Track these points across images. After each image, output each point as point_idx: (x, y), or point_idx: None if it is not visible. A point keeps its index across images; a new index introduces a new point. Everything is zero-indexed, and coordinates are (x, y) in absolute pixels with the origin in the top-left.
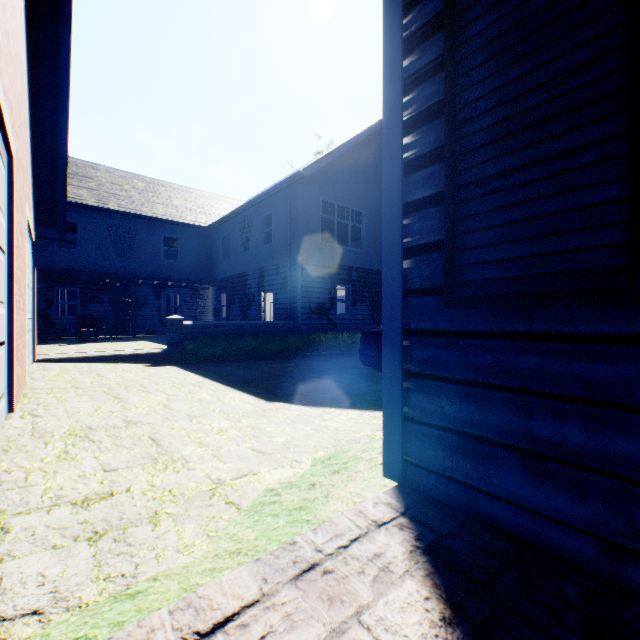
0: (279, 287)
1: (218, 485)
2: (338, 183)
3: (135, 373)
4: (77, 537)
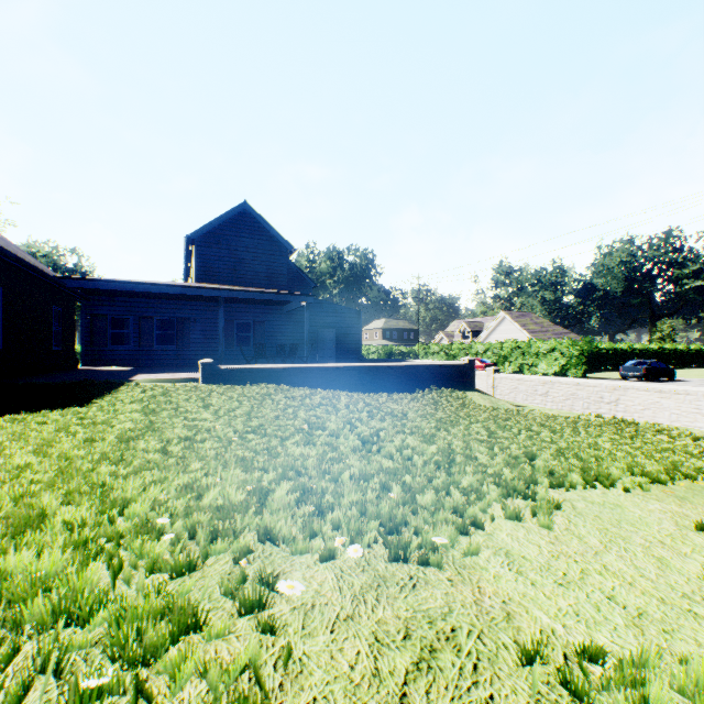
0: None
1: None
2: None
3: None
4: None
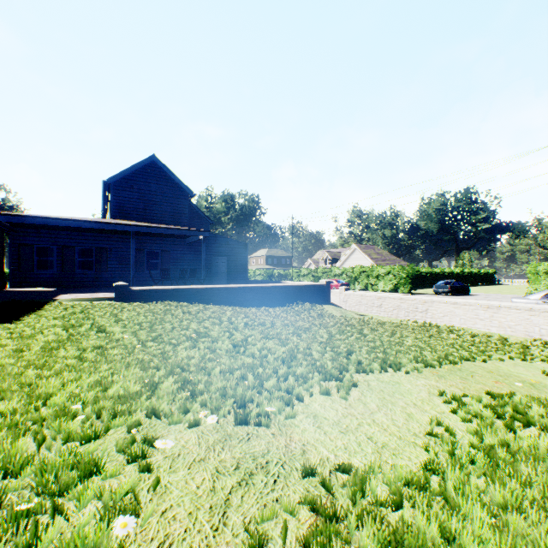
0: None
1: None
2: None
3: None
4: None
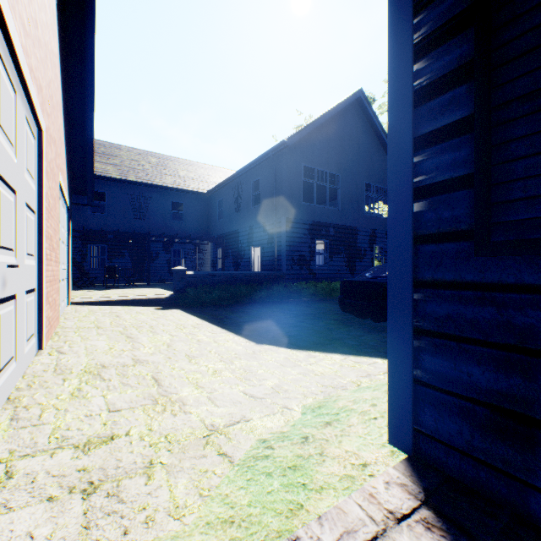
0: (266, 242)
1: (211, 432)
2: (317, 150)
3: (146, 315)
4: (72, 488)
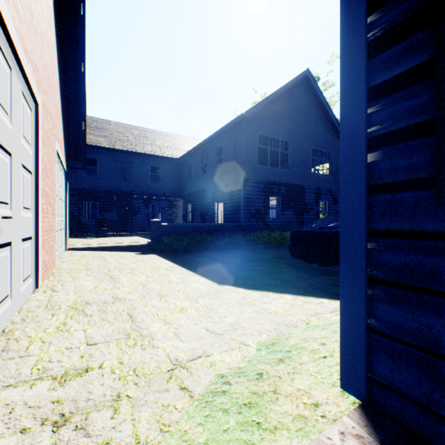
0: (227, 198)
1: (175, 366)
2: (270, 121)
3: (128, 259)
4: (45, 420)
